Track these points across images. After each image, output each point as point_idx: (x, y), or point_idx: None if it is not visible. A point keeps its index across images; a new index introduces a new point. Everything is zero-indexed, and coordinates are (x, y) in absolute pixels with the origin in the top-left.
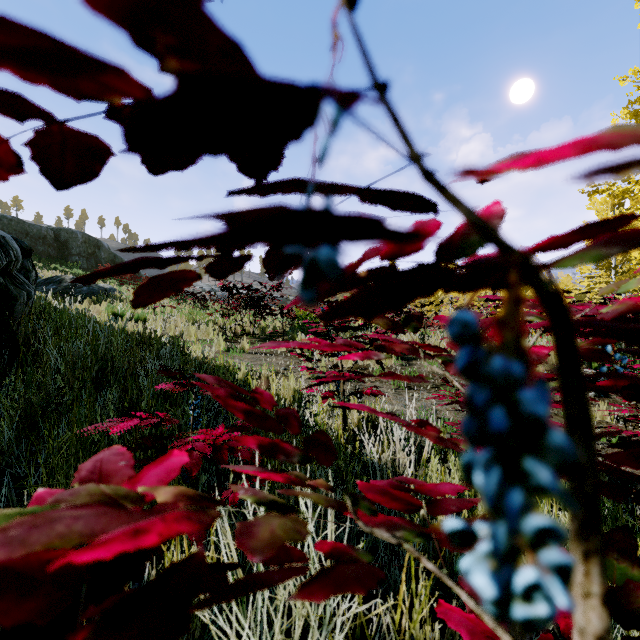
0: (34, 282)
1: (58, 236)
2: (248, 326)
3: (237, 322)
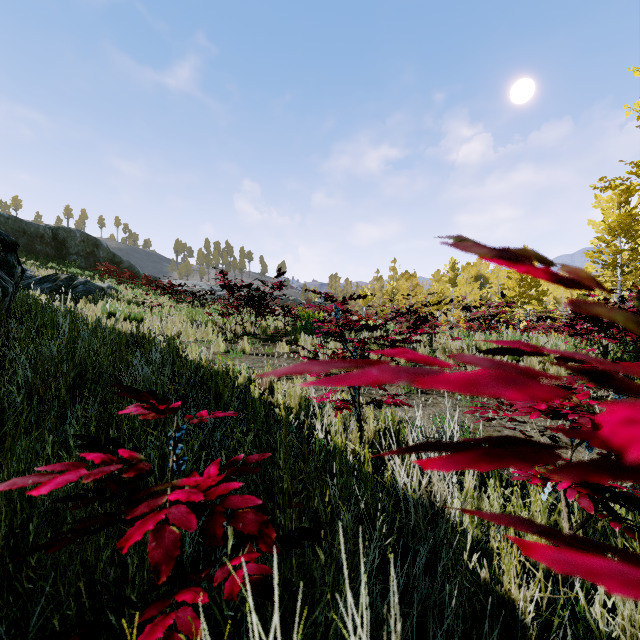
0: (20, 279)
1: (56, 235)
2: (249, 326)
3: (237, 322)
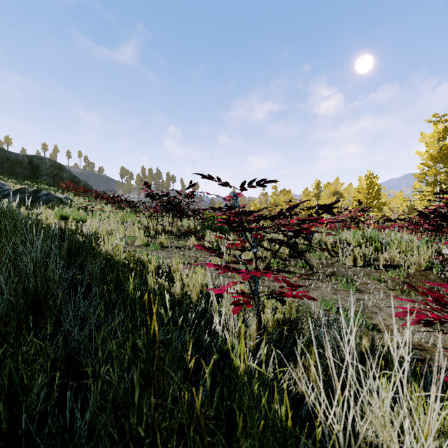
0: None
1: (31, 161)
2: (168, 226)
3: (158, 222)
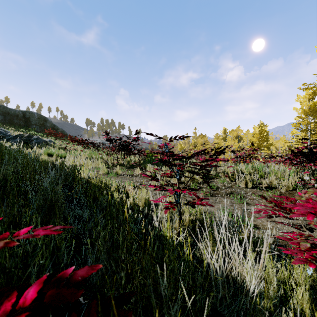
0: None
1: (25, 115)
2: (120, 160)
3: (114, 158)
